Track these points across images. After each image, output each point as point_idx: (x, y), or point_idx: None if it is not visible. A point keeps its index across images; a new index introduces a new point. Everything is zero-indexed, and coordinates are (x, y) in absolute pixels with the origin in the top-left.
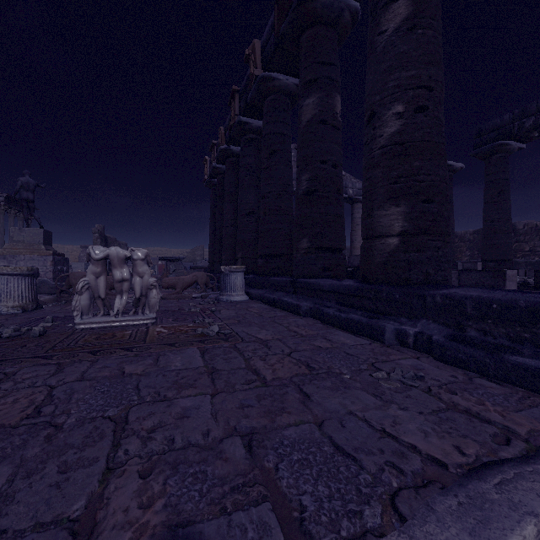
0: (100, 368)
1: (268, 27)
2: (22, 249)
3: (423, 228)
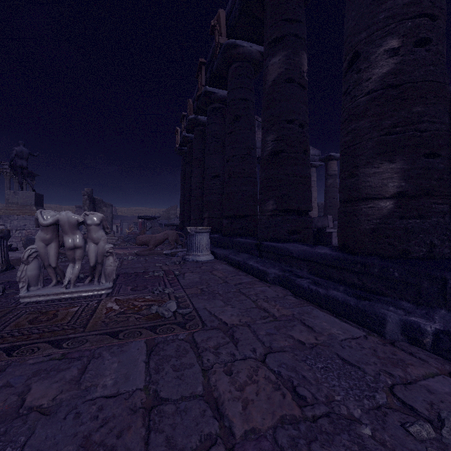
0: None
1: None
2: (16, 210)
3: (426, 188)
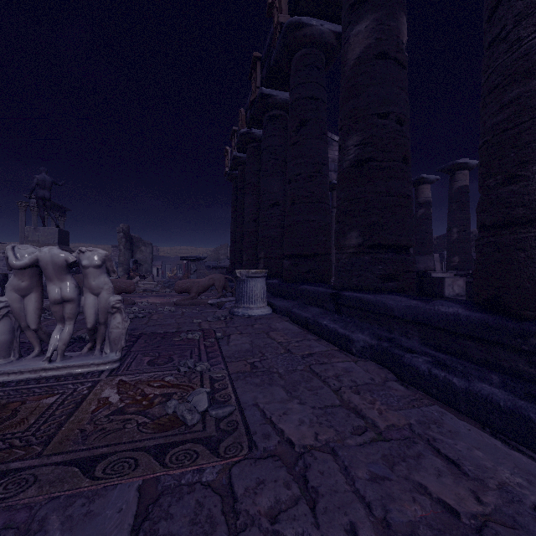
0: None
1: None
2: None
3: None
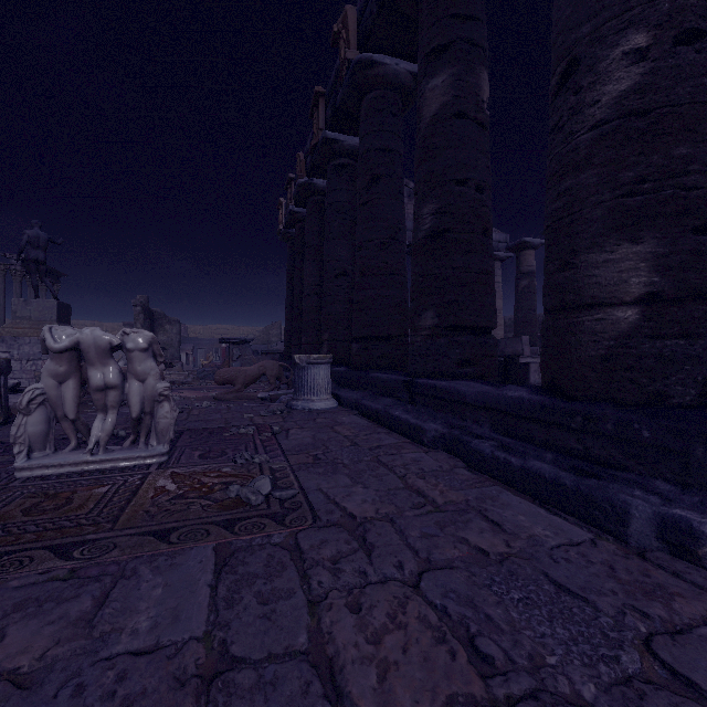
0: None
1: None
2: (27, 328)
3: (696, 286)
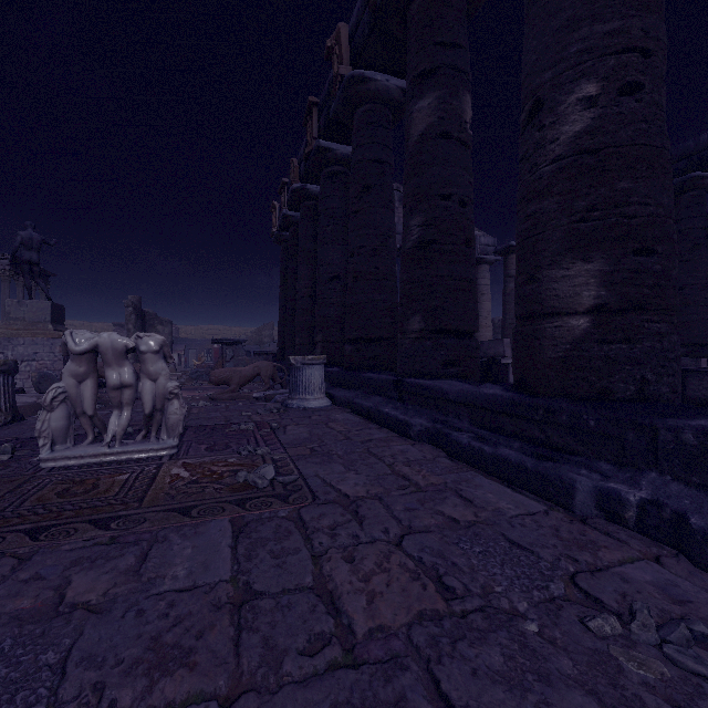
0: (24, 581)
1: (360, 1)
2: (21, 329)
3: (635, 299)
